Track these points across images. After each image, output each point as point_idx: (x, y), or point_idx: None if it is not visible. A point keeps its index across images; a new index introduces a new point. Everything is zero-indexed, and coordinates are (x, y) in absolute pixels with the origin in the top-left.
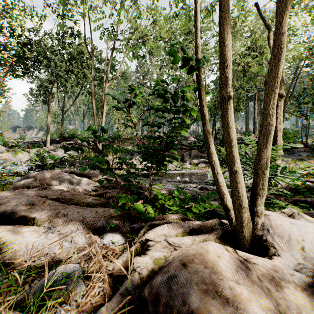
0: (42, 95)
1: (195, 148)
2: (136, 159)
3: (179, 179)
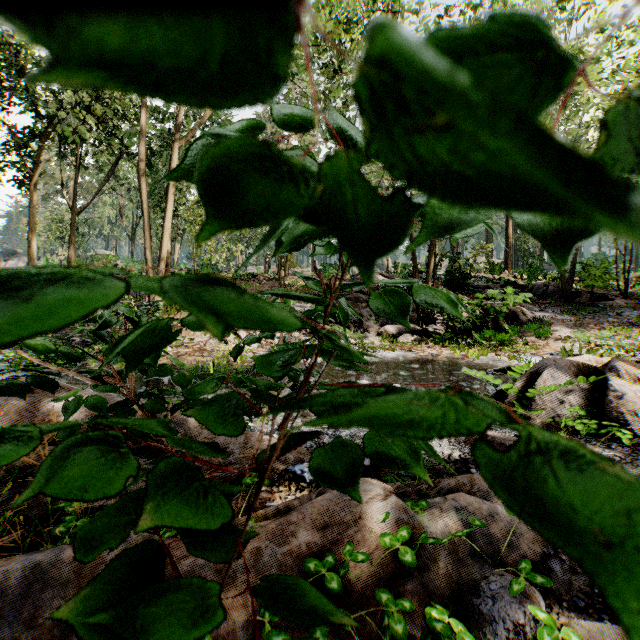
0: (19, 170)
1: None
2: None
3: None
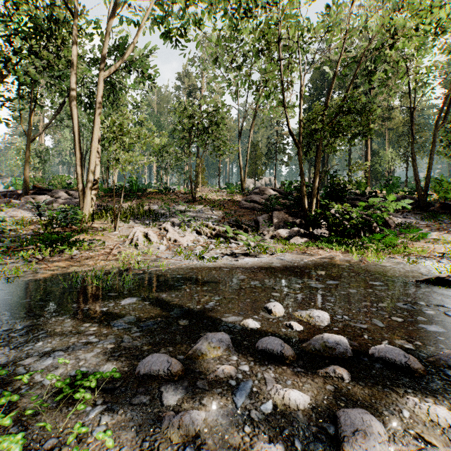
0: None
1: (277, 208)
2: (160, 229)
3: (281, 312)
